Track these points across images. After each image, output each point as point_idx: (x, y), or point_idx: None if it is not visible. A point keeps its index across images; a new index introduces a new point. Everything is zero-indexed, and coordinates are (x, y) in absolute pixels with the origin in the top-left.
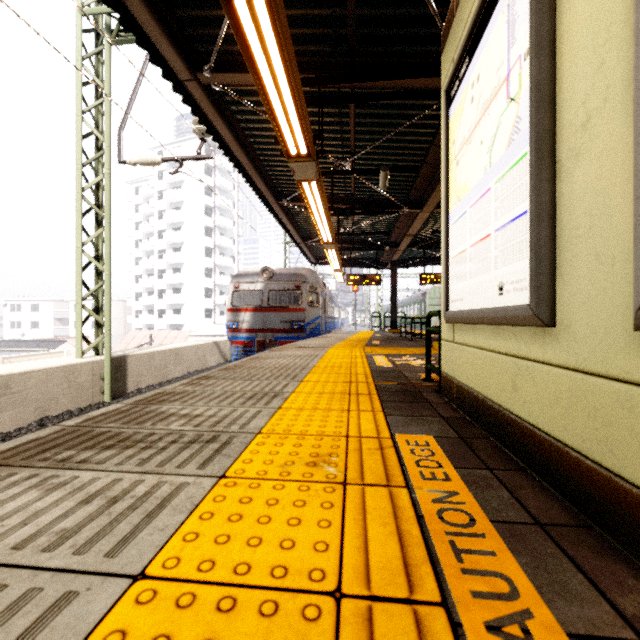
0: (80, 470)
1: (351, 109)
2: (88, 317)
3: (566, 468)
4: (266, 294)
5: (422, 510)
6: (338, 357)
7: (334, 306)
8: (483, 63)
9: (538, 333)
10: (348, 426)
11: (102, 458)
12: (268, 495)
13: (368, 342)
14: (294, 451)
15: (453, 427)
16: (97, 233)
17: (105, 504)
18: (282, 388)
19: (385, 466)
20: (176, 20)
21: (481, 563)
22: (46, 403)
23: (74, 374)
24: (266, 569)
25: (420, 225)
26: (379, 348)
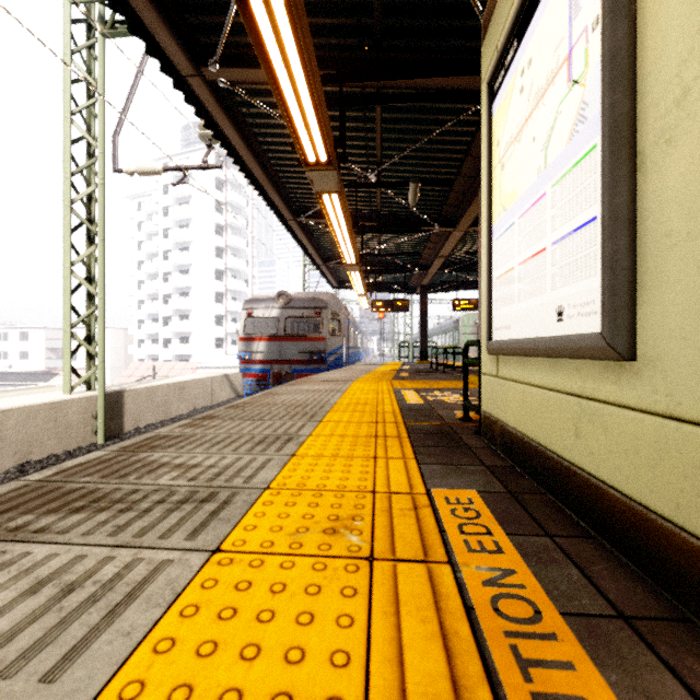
0: (35, 543)
1: (377, 113)
2: (78, 347)
3: (652, 540)
4: (282, 321)
5: (471, 598)
6: (363, 392)
7: (358, 335)
8: (536, 44)
9: (611, 368)
10: (375, 478)
11: (67, 525)
12: (273, 577)
13: (396, 375)
14: (309, 513)
15: (499, 479)
16: (89, 251)
17: (57, 594)
18: (298, 430)
19: (421, 533)
20: (176, 5)
21: (557, 682)
22: (28, 446)
23: (61, 412)
24: (263, 699)
25: (453, 245)
26: (408, 382)
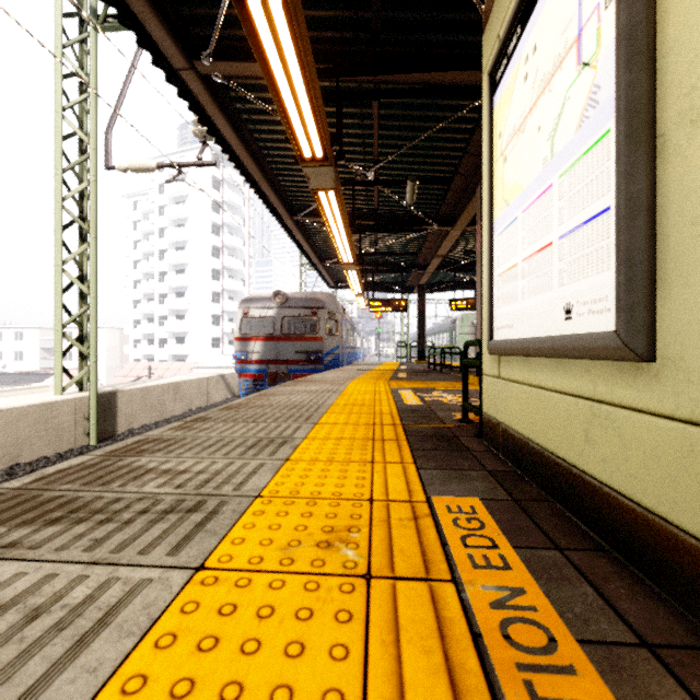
0: (2, 560)
1: (374, 109)
2: (70, 347)
3: (674, 557)
4: (279, 321)
5: (478, 622)
6: (360, 393)
7: (355, 335)
8: (542, 28)
9: (626, 369)
10: (372, 485)
11: (40, 539)
12: (261, 599)
13: (393, 375)
14: (302, 524)
15: (503, 485)
16: (80, 249)
17: (19, 621)
18: (292, 432)
19: (422, 546)
20: None
21: None
22: (17, 448)
23: (52, 413)
24: None
25: (451, 245)
26: (406, 382)
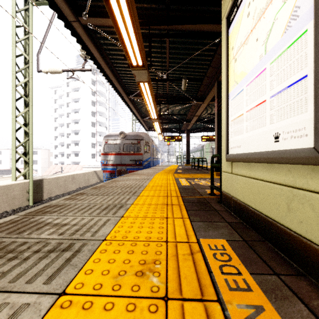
0: None
1: (167, 44)
2: (19, 158)
3: None
4: (122, 146)
5: None
6: (160, 180)
7: (158, 152)
8: None
9: (318, 170)
10: (167, 231)
11: None
12: None
13: (175, 171)
14: (127, 258)
15: (236, 231)
16: (25, 110)
17: None
18: (126, 201)
19: (197, 274)
20: None
21: None
22: None
23: (10, 190)
24: None
25: (202, 110)
26: (181, 174)
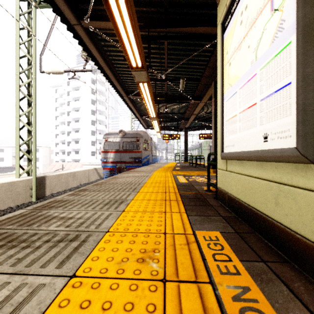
0: None
1: (165, 45)
2: (23, 155)
3: None
4: (121, 144)
5: (227, 311)
6: (158, 177)
7: (156, 150)
8: None
9: (300, 167)
10: (165, 224)
11: None
12: (105, 297)
13: (174, 168)
14: (129, 247)
15: (230, 224)
16: (28, 110)
17: None
18: (126, 197)
19: (192, 260)
20: None
21: None
22: None
23: (14, 187)
24: None
25: (200, 109)
26: (180, 171)
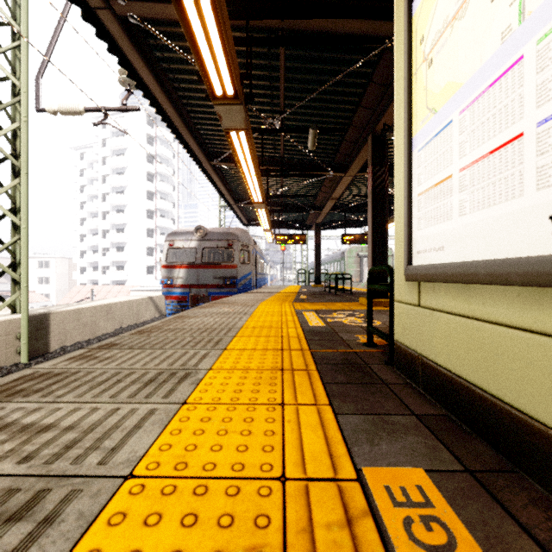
0: None
1: (281, 60)
2: (2, 273)
3: None
4: (200, 251)
5: None
6: (268, 314)
7: (264, 263)
8: None
9: None
10: (283, 445)
11: None
12: None
13: (296, 297)
14: (177, 546)
15: (442, 440)
16: (12, 184)
17: None
18: (198, 362)
19: None
20: None
21: None
22: None
23: None
24: None
25: (343, 189)
26: (308, 303)
